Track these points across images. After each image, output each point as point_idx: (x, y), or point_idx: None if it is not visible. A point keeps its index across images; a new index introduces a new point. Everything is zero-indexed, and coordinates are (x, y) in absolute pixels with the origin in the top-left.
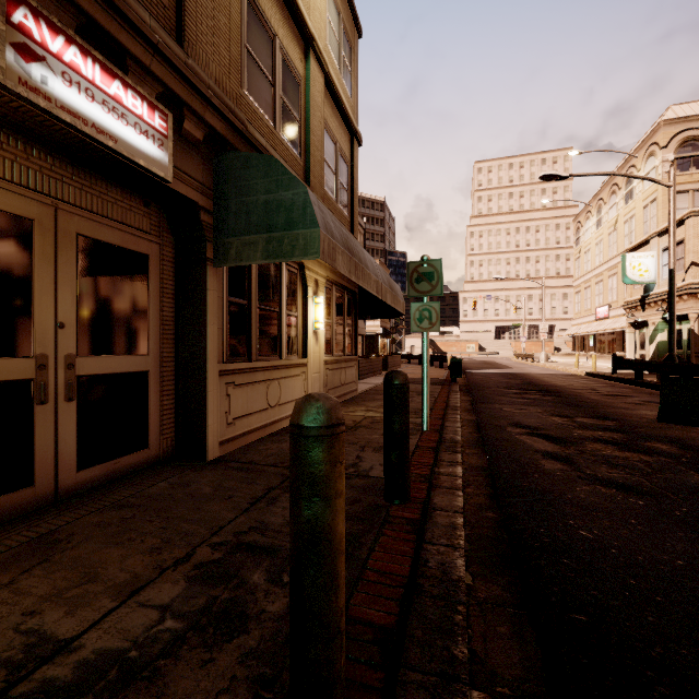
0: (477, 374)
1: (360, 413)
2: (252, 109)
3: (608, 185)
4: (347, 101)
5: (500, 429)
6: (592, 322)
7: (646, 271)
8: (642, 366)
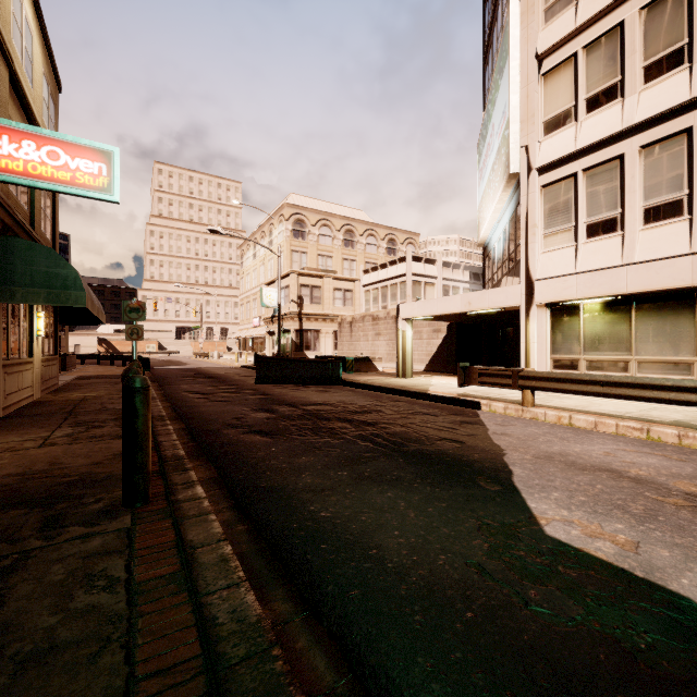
0: (161, 370)
1: (79, 395)
2: (9, 192)
3: (260, 230)
4: None
5: (178, 394)
6: (251, 329)
7: (273, 300)
8: (267, 359)
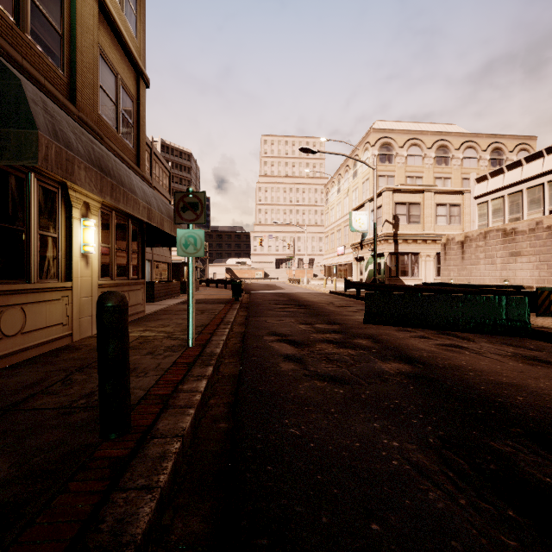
0: (259, 294)
1: (136, 333)
2: None
3: (344, 165)
4: (132, 40)
5: (259, 338)
6: (335, 257)
7: (363, 224)
8: (360, 286)
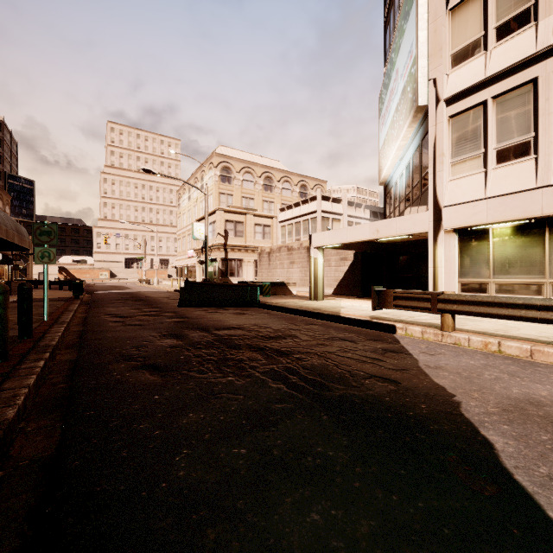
0: (102, 293)
1: None
2: None
3: (194, 177)
4: None
5: (97, 317)
6: (186, 259)
7: (202, 233)
8: (195, 284)
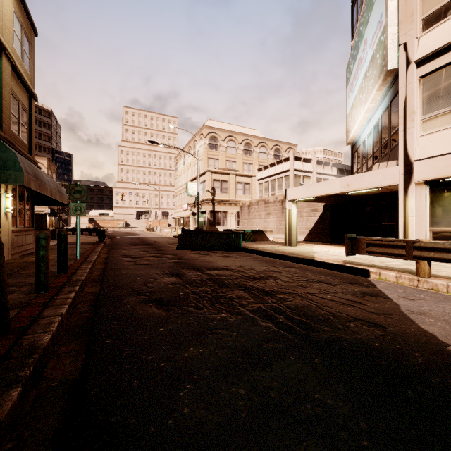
0: (119, 238)
1: None
2: None
3: (188, 146)
4: (27, 75)
5: (116, 257)
6: (182, 211)
7: (195, 191)
8: (189, 232)
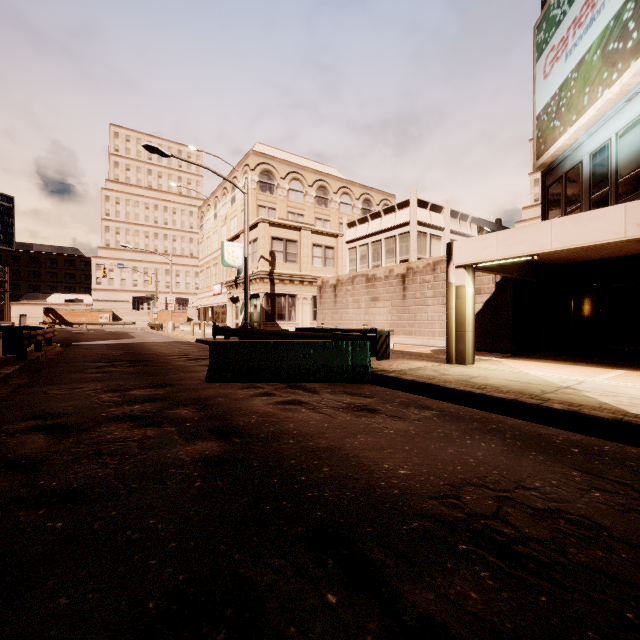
0: (83, 346)
1: None
2: None
3: (222, 187)
4: None
5: None
6: (211, 297)
7: (237, 258)
8: (229, 332)
